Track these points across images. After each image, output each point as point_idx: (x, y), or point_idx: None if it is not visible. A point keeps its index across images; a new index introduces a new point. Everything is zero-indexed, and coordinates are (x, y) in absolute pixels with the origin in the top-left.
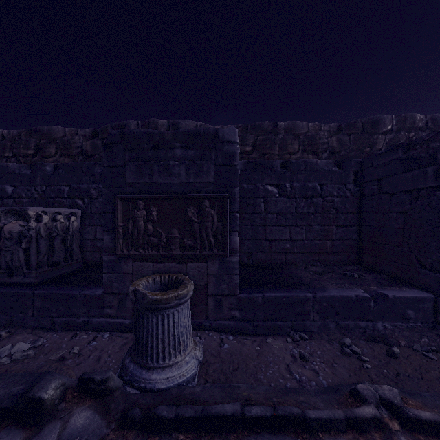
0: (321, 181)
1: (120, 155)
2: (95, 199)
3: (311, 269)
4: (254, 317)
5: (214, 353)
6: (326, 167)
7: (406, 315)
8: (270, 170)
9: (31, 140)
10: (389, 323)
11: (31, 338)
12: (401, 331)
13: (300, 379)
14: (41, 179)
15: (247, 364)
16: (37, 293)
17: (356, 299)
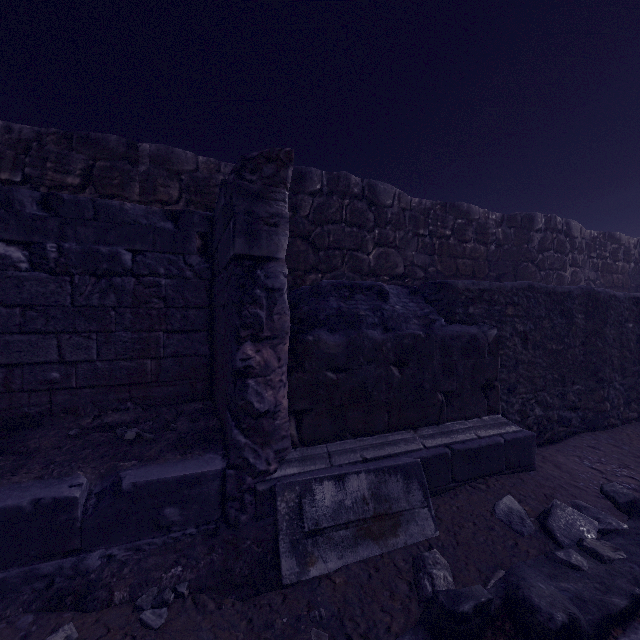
0: (133, 244)
1: None
2: None
3: (107, 418)
4: None
5: None
6: (145, 219)
7: (163, 519)
8: (5, 210)
9: None
10: (125, 545)
11: None
12: (146, 558)
13: None
14: None
15: None
16: None
17: (37, 509)
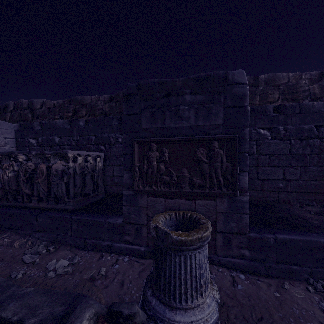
0: (318, 122)
1: (137, 105)
2: (113, 144)
3: (306, 208)
4: (265, 258)
5: (229, 293)
6: (323, 108)
7: None
8: (262, 115)
9: (71, 106)
10: None
11: (70, 255)
12: None
13: None
14: (77, 131)
15: (271, 315)
16: (74, 218)
17: None
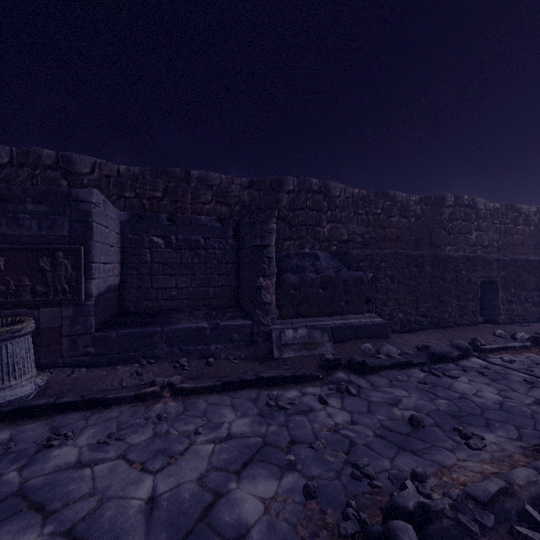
0: (205, 235)
1: None
2: None
3: (195, 313)
4: (110, 351)
5: (59, 381)
6: (209, 223)
7: (233, 338)
8: (156, 223)
9: None
10: (221, 345)
11: None
12: (228, 350)
13: (126, 385)
14: None
15: (87, 383)
16: None
17: (196, 329)
